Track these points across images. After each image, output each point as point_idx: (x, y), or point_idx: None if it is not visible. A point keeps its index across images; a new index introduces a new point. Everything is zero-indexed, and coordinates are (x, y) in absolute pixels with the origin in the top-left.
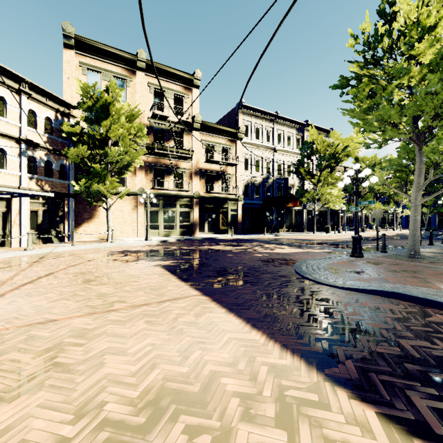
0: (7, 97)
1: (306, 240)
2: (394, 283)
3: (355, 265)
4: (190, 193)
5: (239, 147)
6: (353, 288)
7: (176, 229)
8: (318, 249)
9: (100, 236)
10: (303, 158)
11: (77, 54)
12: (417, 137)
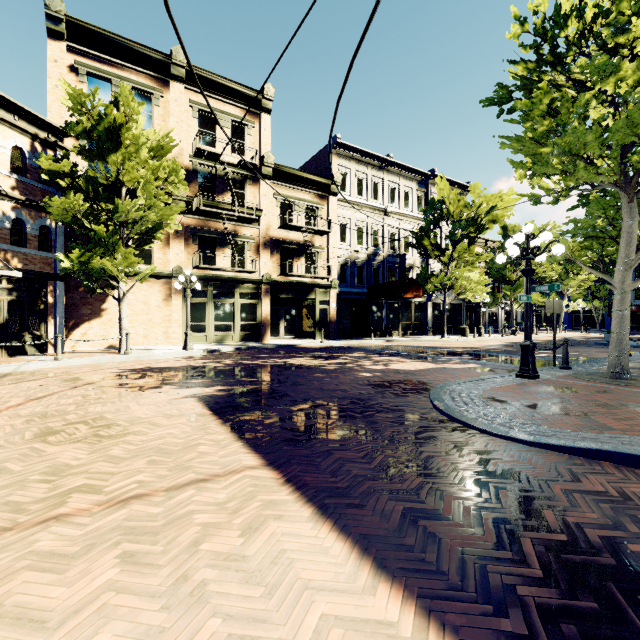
0: None
1: (435, 348)
2: (623, 432)
3: (531, 393)
4: (256, 276)
5: (332, 206)
6: (554, 445)
7: (235, 332)
8: (459, 363)
9: (110, 343)
10: (428, 224)
11: (72, 48)
12: (624, 181)
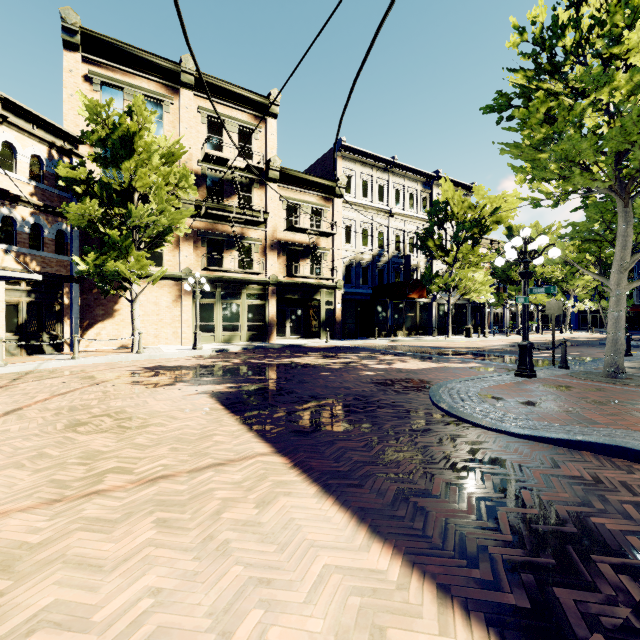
0: None
1: (438, 348)
2: (607, 426)
3: (527, 391)
4: (262, 277)
5: (337, 208)
6: (540, 436)
7: (242, 332)
8: (461, 363)
9: (123, 343)
10: (432, 225)
11: (86, 58)
12: (620, 186)
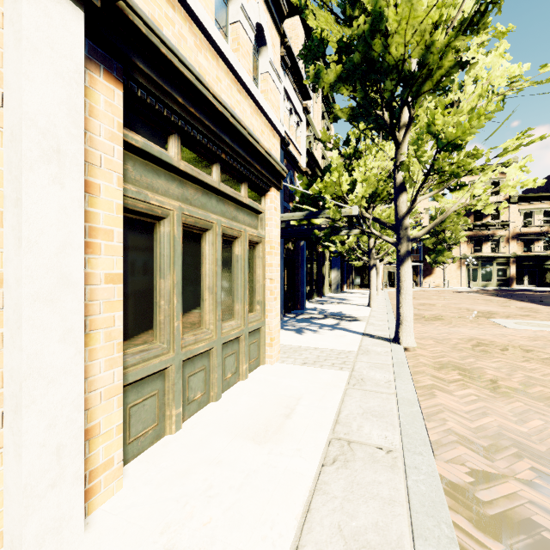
0: None
1: None
2: None
3: None
4: (506, 254)
5: None
6: None
7: (493, 282)
8: None
9: (436, 285)
10: None
11: None
12: None
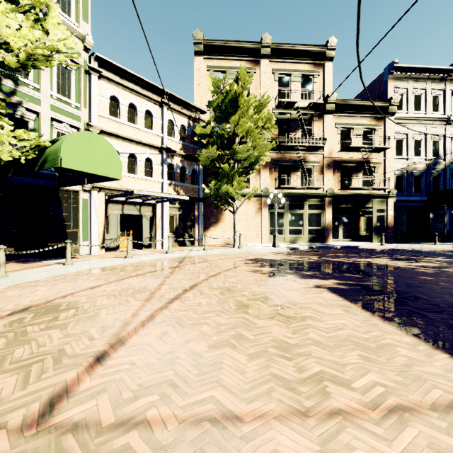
0: (153, 111)
1: None
2: None
3: None
4: (320, 191)
5: (389, 125)
6: None
7: (304, 234)
8: None
9: (225, 240)
10: None
11: (205, 59)
12: None
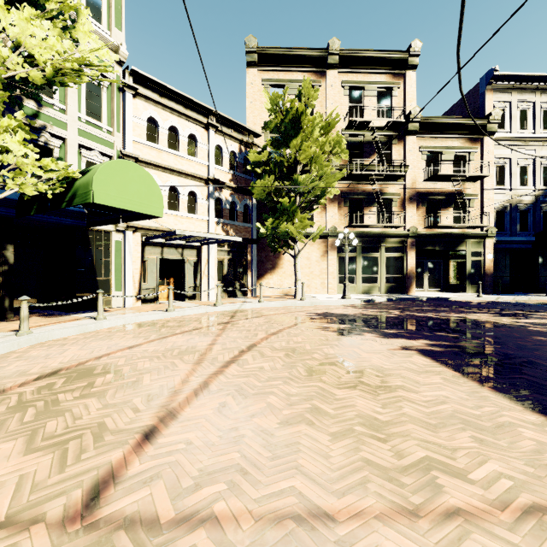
0: (198, 135)
1: None
2: None
3: None
4: (400, 230)
5: (487, 147)
6: None
7: (381, 283)
8: None
9: (284, 290)
10: None
11: (260, 71)
12: None
